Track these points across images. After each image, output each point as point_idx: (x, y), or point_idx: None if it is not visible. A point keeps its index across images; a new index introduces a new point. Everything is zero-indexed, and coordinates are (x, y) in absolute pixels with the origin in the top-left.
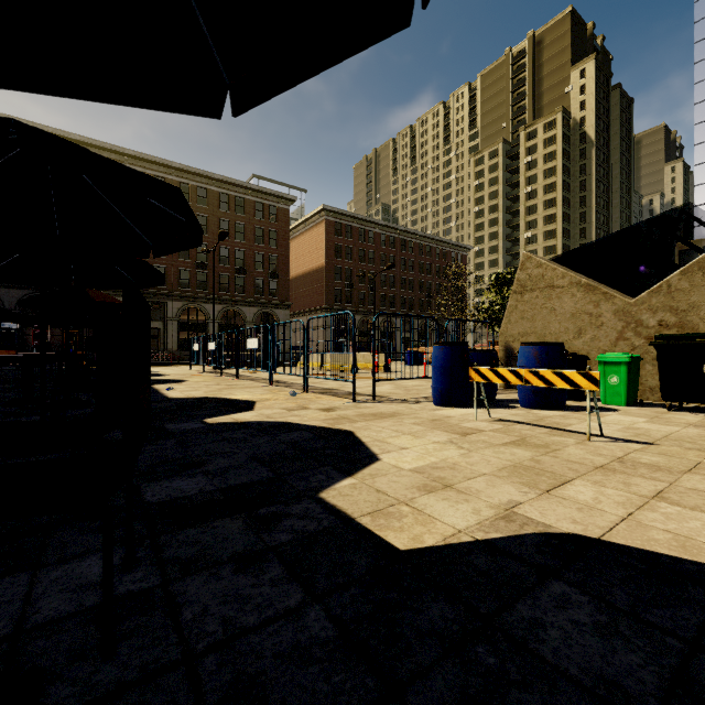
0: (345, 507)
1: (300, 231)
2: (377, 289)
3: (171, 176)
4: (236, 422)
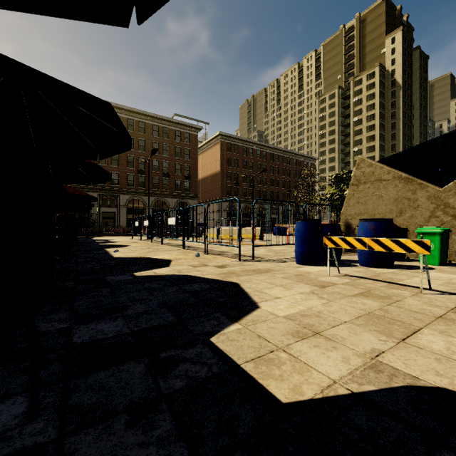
0: (232, 352)
1: (204, 149)
2: (254, 186)
3: (122, 115)
4: (155, 275)
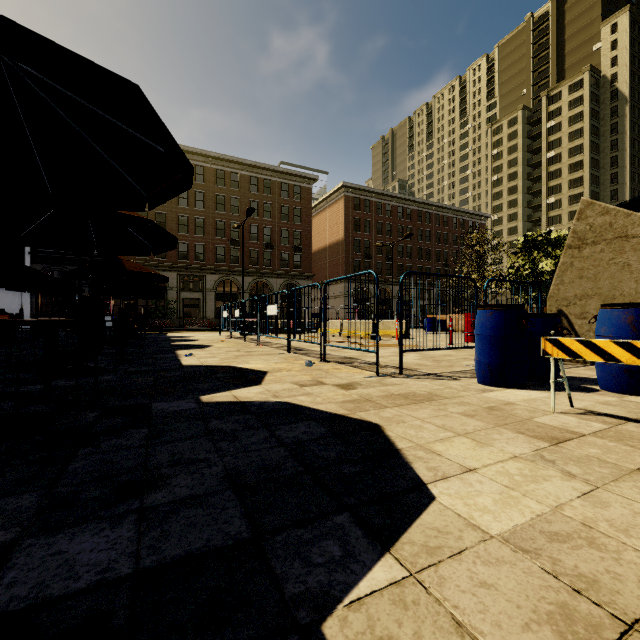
0: None
1: (321, 208)
2: (394, 259)
3: (209, 165)
4: (234, 402)
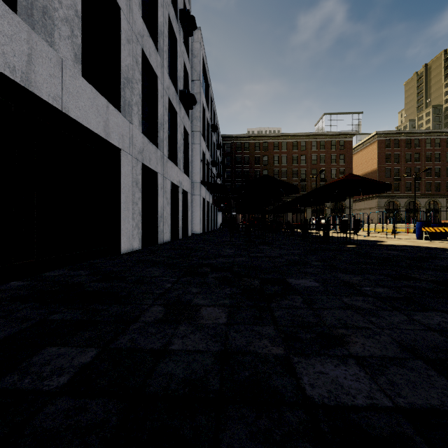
0: (378, 243)
1: (359, 149)
2: (422, 178)
3: (289, 140)
4: (352, 239)
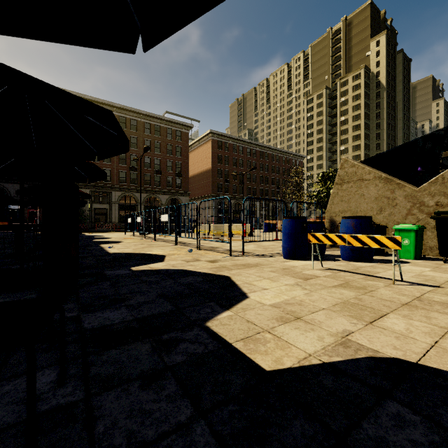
0: (224, 334)
1: (195, 147)
2: (244, 183)
3: (114, 112)
4: (151, 269)
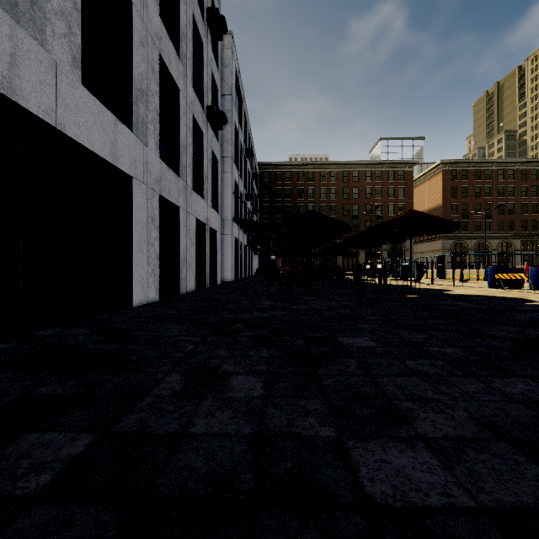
0: (444, 292)
1: (420, 181)
2: (493, 216)
3: (338, 169)
4: (413, 287)
